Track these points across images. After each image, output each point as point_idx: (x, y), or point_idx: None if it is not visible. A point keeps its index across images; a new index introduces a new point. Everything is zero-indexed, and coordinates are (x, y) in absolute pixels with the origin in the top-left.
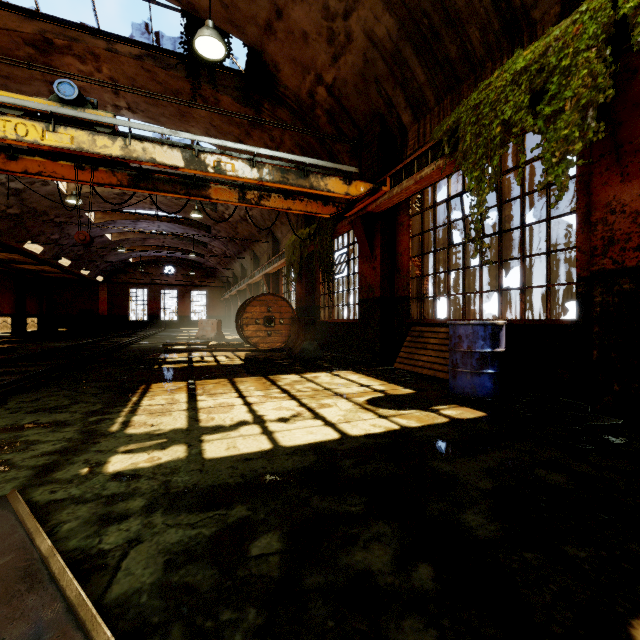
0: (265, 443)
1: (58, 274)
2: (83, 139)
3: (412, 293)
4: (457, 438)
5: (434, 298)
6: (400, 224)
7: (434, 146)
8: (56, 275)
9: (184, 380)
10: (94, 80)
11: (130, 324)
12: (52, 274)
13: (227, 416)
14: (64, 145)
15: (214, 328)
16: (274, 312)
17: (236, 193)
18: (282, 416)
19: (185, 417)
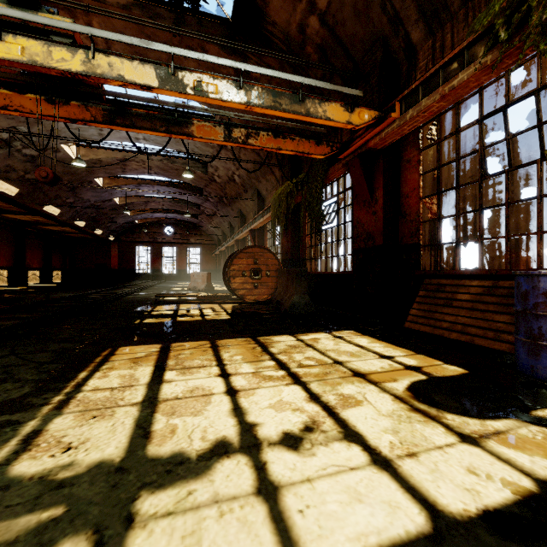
0: (266, 544)
1: (77, 234)
2: (36, 50)
3: (423, 240)
4: None
5: (457, 244)
6: (406, 161)
7: (474, 42)
8: (76, 235)
9: (159, 342)
10: (63, 0)
11: (136, 277)
12: (72, 234)
13: (197, 424)
14: (13, 57)
15: (204, 280)
16: (260, 264)
17: (221, 131)
18: (287, 428)
19: (131, 424)
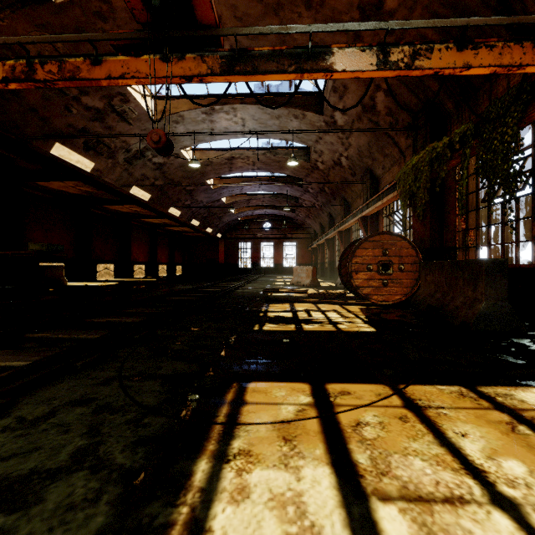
0: None
1: (193, 233)
2: None
3: None
4: None
5: None
6: None
7: None
8: (192, 234)
9: (302, 376)
10: None
11: (239, 270)
12: (190, 234)
13: None
14: None
15: (309, 275)
16: (391, 256)
17: (373, 55)
18: None
19: None
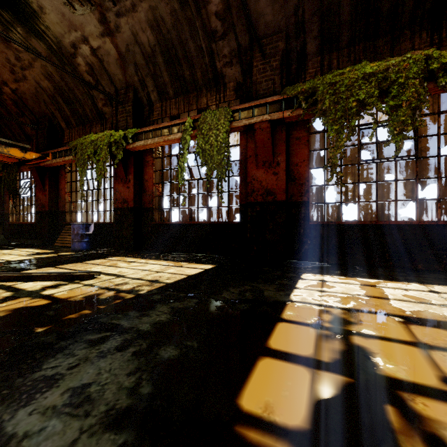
0: None
1: None
2: None
3: (67, 209)
4: (55, 257)
5: (76, 212)
6: (61, 175)
7: (70, 149)
8: None
9: None
10: None
11: None
12: None
13: None
14: None
15: None
16: None
17: None
18: None
19: None
